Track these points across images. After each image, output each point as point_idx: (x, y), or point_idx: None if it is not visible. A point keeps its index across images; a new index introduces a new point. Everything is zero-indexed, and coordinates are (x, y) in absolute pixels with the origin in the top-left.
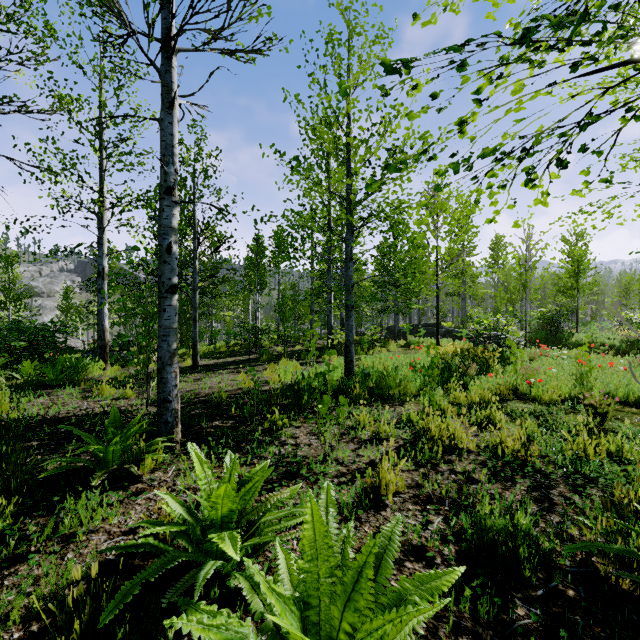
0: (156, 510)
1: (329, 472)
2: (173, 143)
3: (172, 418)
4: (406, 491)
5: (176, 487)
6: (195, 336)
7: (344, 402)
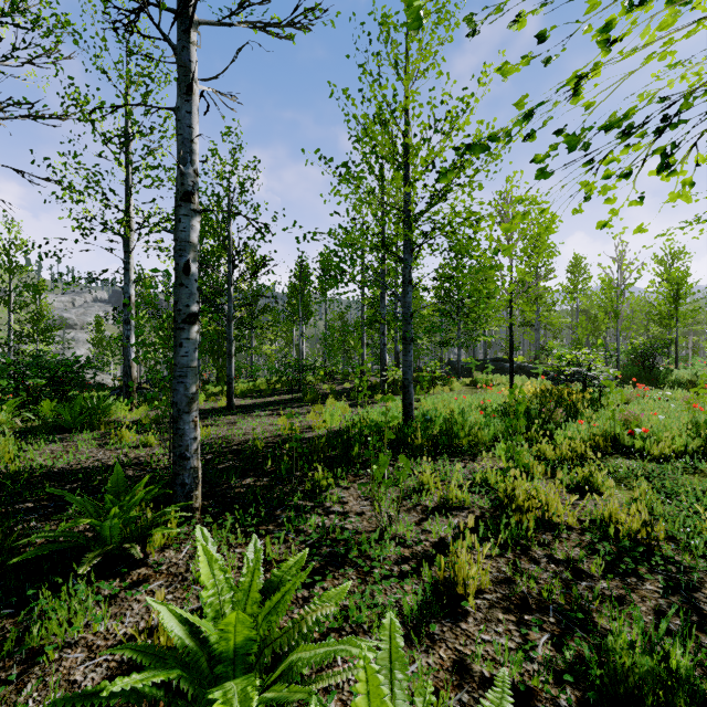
0: (151, 622)
1: (387, 556)
2: (192, 137)
3: (190, 479)
4: (492, 589)
5: (189, 574)
6: (230, 373)
7: (406, 463)
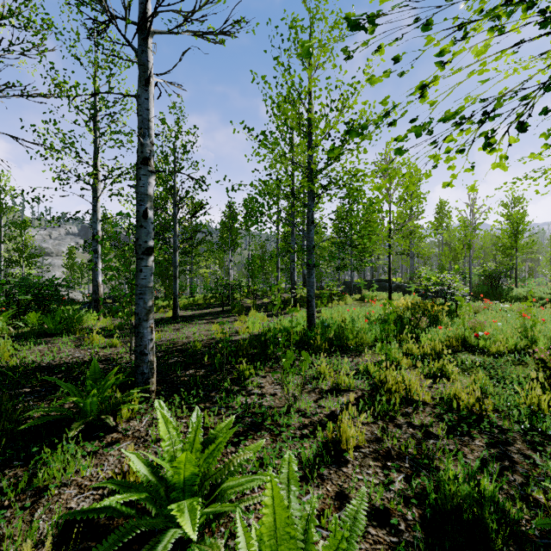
0: (124, 467)
1: (292, 423)
2: (149, 117)
3: (148, 369)
4: (366, 445)
5: (148, 437)
6: (175, 291)
7: (306, 357)
